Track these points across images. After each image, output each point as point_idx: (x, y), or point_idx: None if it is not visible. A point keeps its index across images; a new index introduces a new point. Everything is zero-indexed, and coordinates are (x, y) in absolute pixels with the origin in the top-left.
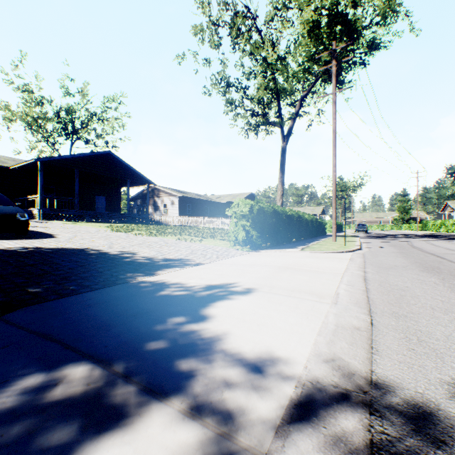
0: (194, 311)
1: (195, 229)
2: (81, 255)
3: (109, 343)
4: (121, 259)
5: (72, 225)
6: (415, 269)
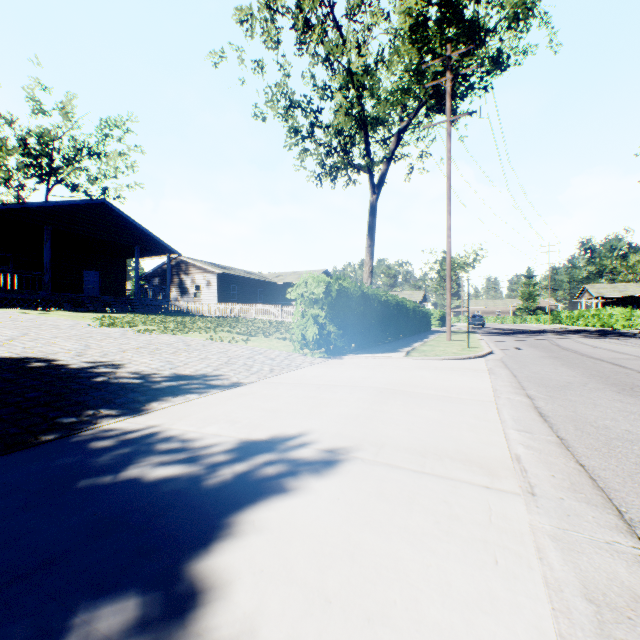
0: (180, 554)
1: (241, 322)
2: (7, 372)
3: None
4: (87, 378)
5: (35, 315)
6: (604, 388)
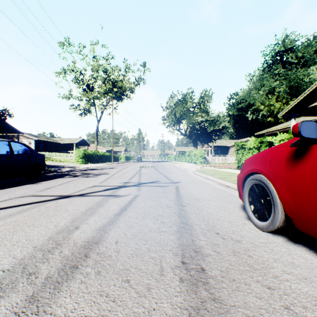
0: (75, 166)
1: (53, 159)
2: None
3: (69, 167)
4: (49, 165)
5: None
6: (113, 165)
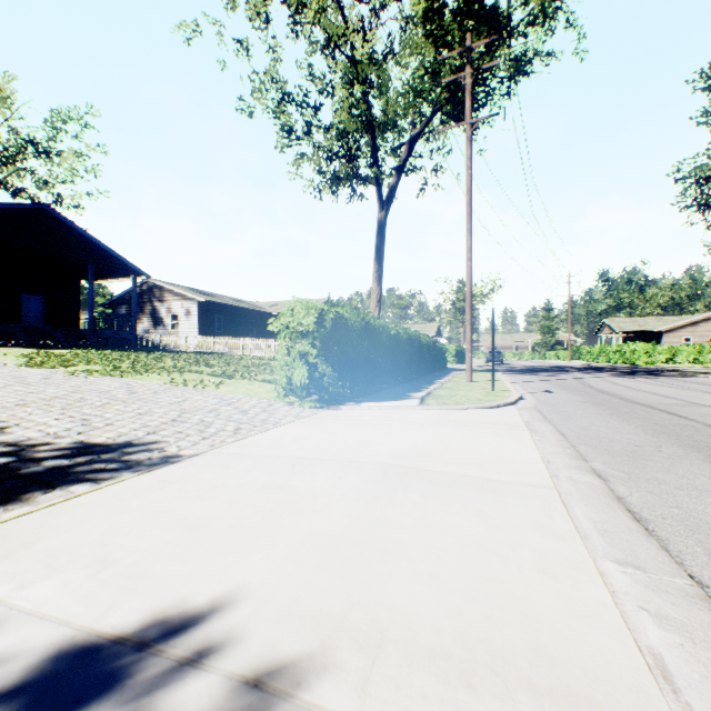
0: None
1: (223, 359)
2: None
3: None
4: None
5: None
6: (688, 455)
